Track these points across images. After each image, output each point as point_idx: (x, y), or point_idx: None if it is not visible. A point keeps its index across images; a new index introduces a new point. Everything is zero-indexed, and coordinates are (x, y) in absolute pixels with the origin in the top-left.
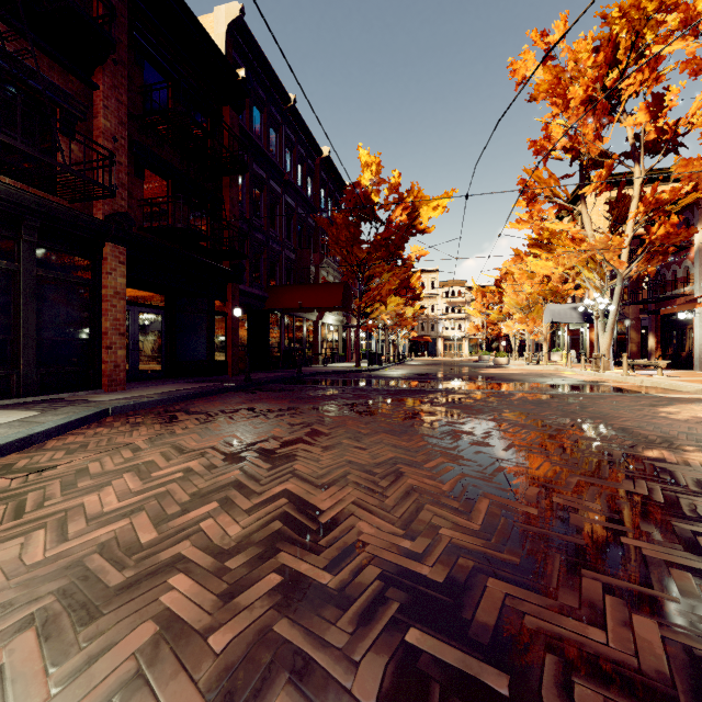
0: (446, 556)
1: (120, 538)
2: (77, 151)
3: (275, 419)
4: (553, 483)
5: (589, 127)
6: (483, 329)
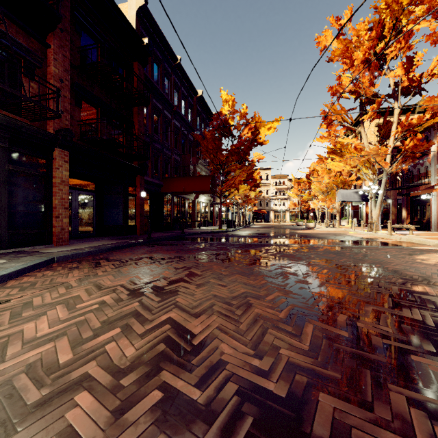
0: (286, 373)
1: (44, 359)
2: (36, 88)
3: (166, 264)
4: (355, 311)
5: (366, 78)
6: (298, 205)
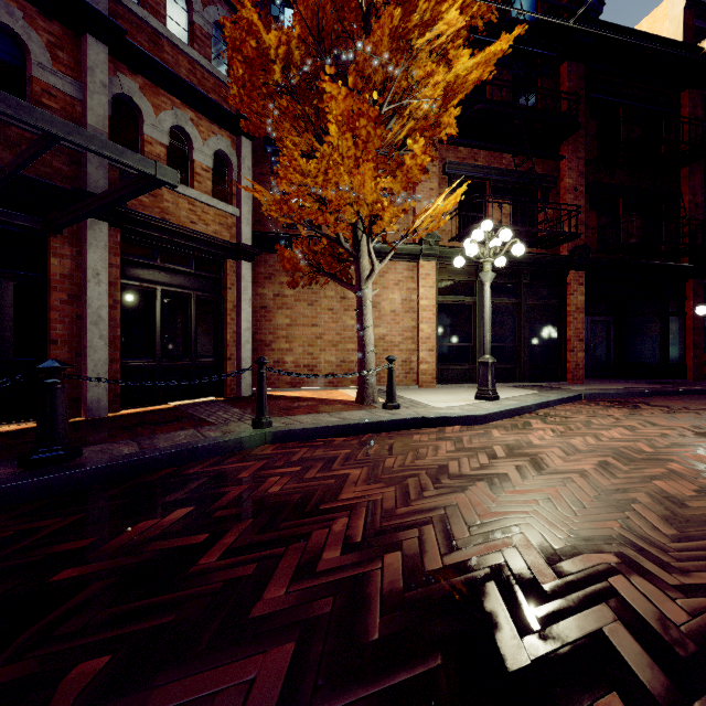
0: None
1: (631, 447)
2: (549, 212)
3: None
4: None
5: None
6: None
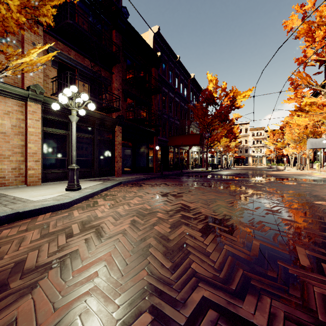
0: (223, 216)
1: (142, 207)
2: (108, 96)
3: (174, 187)
4: (267, 206)
5: None
6: (274, 152)
